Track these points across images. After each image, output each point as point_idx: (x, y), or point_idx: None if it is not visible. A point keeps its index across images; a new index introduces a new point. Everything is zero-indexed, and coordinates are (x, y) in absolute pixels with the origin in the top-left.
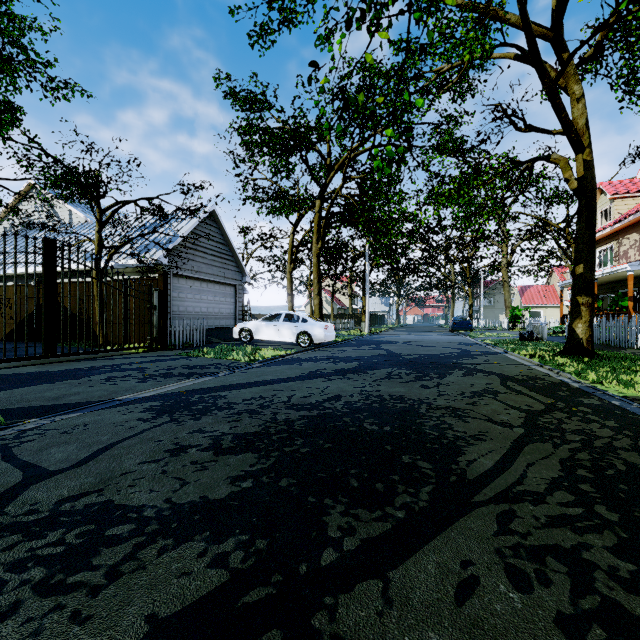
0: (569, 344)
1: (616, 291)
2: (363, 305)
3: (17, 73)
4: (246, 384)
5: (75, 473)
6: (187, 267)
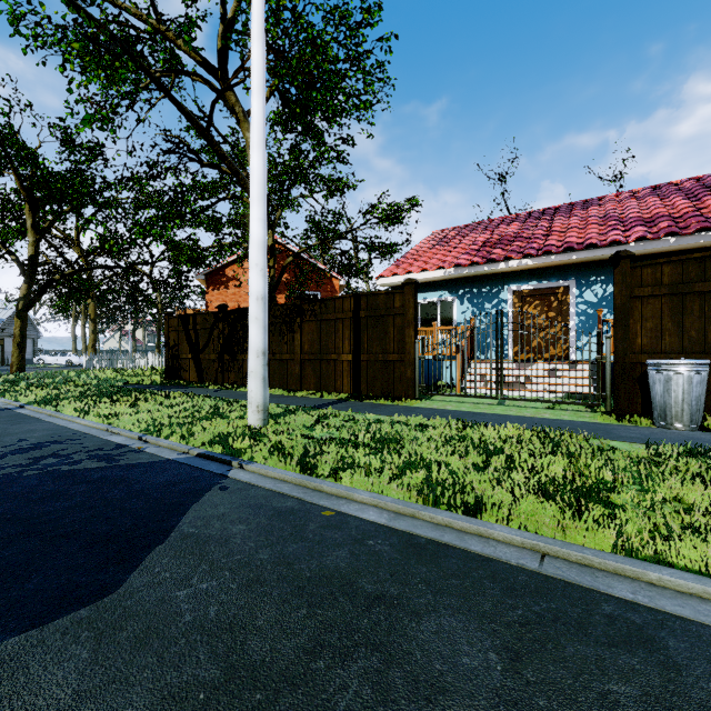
0: None
1: None
2: (133, 346)
3: None
4: (42, 368)
5: None
6: (7, 332)
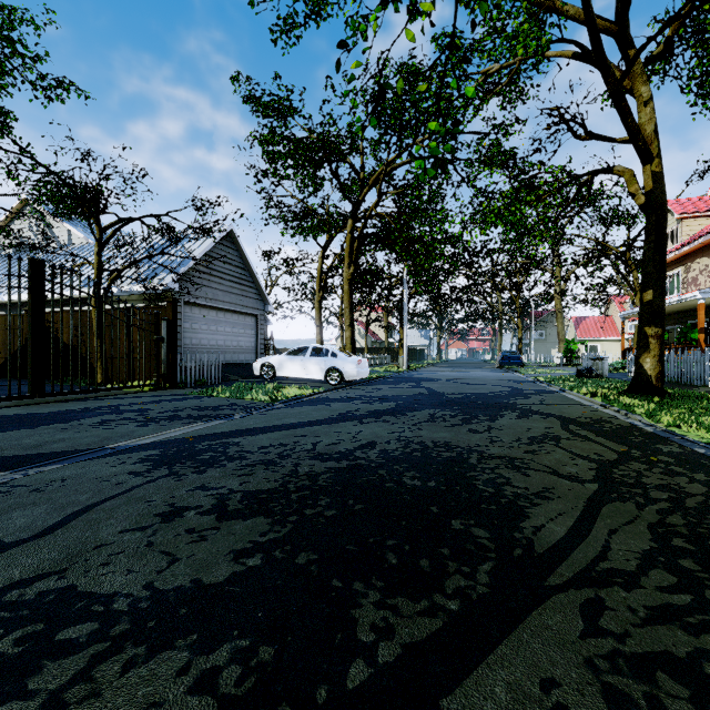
0: (636, 381)
1: (684, 322)
2: (401, 338)
3: (2, 69)
4: (264, 428)
5: (36, 546)
6: (201, 294)
